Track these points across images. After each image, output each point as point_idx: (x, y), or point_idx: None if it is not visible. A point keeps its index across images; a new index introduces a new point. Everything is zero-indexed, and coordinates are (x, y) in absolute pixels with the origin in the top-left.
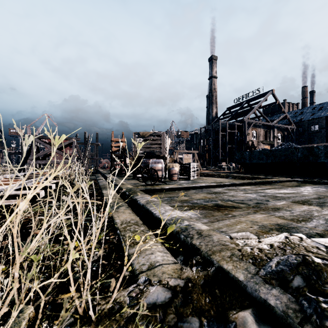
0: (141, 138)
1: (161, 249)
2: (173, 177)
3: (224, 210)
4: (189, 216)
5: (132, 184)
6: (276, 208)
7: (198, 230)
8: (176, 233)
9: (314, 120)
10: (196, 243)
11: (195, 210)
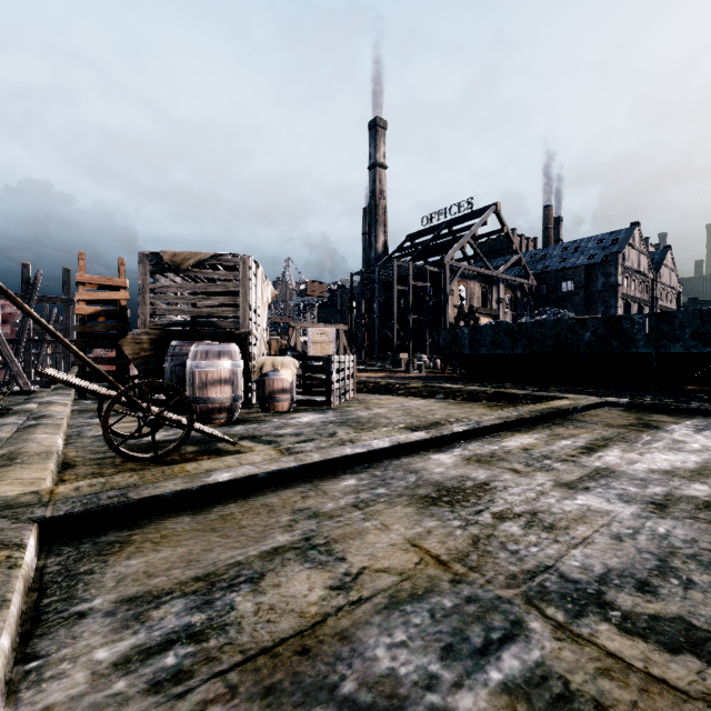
0: (180, 278)
1: None
2: (277, 403)
3: None
4: None
5: (99, 442)
6: None
7: None
8: None
9: (567, 271)
10: None
11: None
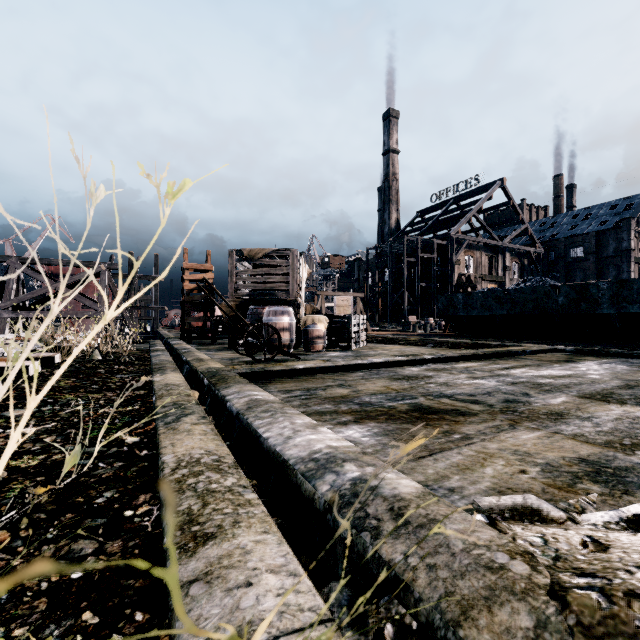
0: (247, 263)
1: (278, 561)
2: (315, 345)
3: (439, 421)
4: (356, 441)
5: (224, 360)
6: (555, 413)
7: (391, 501)
8: (323, 510)
9: (577, 237)
10: (392, 556)
11: (368, 423)
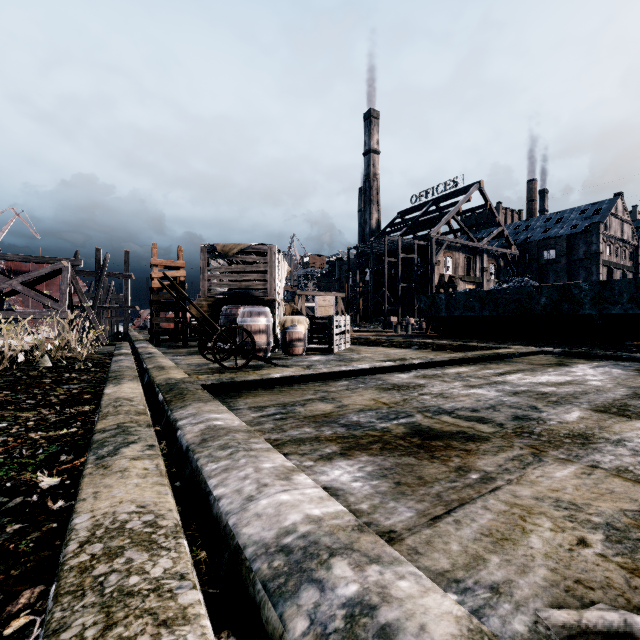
0: (222, 260)
1: None
2: (295, 348)
3: (447, 451)
4: (345, 490)
5: (192, 366)
6: (578, 434)
7: None
8: None
9: (550, 240)
10: None
11: (358, 456)
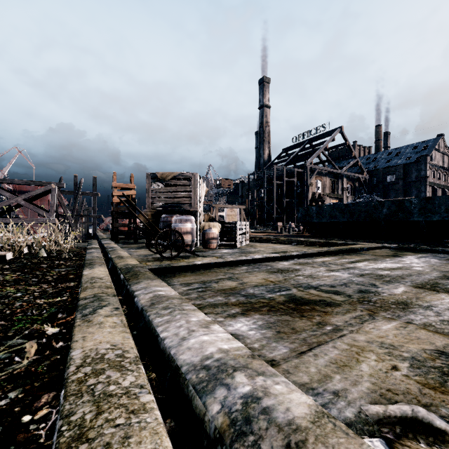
0: (161, 184)
1: None
2: (211, 244)
3: (311, 312)
4: (244, 335)
5: (141, 256)
6: (401, 302)
7: (287, 433)
8: (213, 439)
9: (391, 168)
10: None
11: (253, 315)
